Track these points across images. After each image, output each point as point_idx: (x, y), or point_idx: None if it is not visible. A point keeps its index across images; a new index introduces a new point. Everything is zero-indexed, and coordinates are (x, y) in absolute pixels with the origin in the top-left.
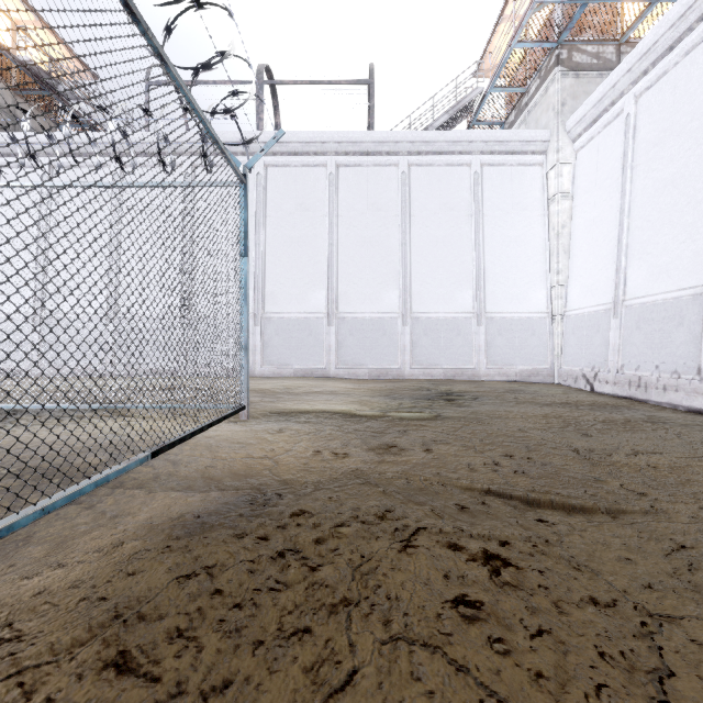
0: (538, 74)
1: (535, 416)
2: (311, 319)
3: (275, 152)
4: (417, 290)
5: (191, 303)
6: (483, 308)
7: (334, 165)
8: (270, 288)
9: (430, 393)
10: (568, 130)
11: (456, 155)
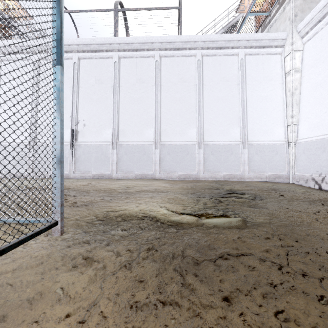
0: (278, 1)
1: (327, 220)
2: (145, 145)
3: (124, 49)
4: (207, 128)
5: (77, 136)
6: (246, 138)
7: (158, 56)
8: (122, 127)
9: (220, 192)
10: (299, 30)
11: (230, 49)
